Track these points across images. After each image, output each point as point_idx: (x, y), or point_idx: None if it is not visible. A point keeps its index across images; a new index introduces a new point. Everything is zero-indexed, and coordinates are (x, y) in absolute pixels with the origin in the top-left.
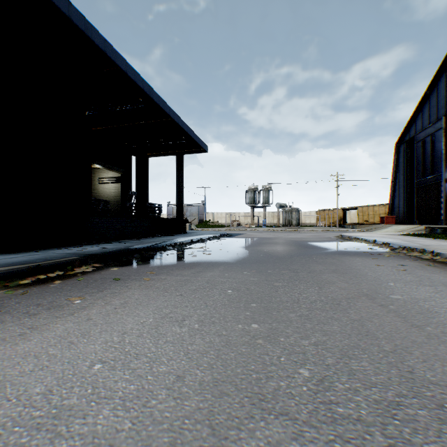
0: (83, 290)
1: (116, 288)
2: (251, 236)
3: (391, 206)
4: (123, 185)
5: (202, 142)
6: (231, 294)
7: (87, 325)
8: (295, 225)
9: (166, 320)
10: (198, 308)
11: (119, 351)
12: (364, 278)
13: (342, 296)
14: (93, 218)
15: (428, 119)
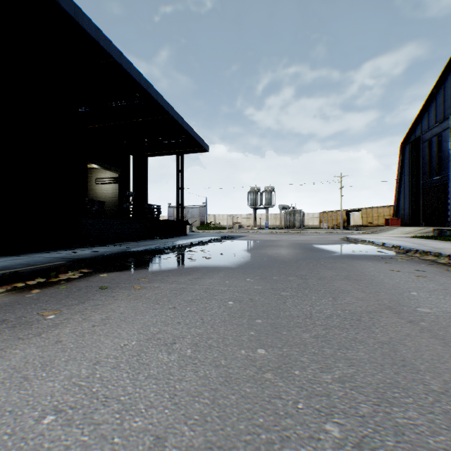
0: (62, 301)
1: (100, 298)
2: (254, 238)
3: (396, 207)
4: (121, 185)
5: (203, 141)
6: (232, 306)
7: (53, 350)
8: (298, 227)
9: (152, 342)
10: (192, 325)
11: (84, 392)
12: (382, 286)
13: (361, 309)
14: (87, 219)
15: (434, 118)
